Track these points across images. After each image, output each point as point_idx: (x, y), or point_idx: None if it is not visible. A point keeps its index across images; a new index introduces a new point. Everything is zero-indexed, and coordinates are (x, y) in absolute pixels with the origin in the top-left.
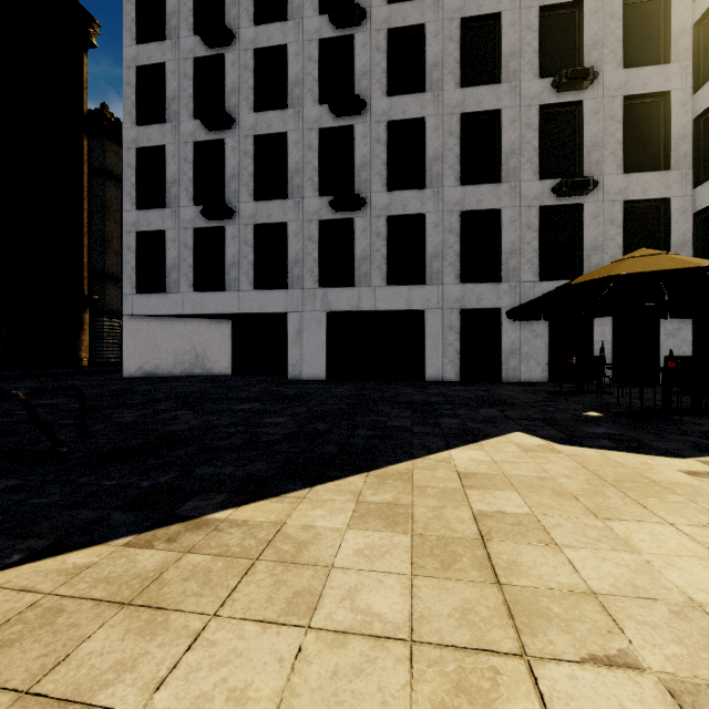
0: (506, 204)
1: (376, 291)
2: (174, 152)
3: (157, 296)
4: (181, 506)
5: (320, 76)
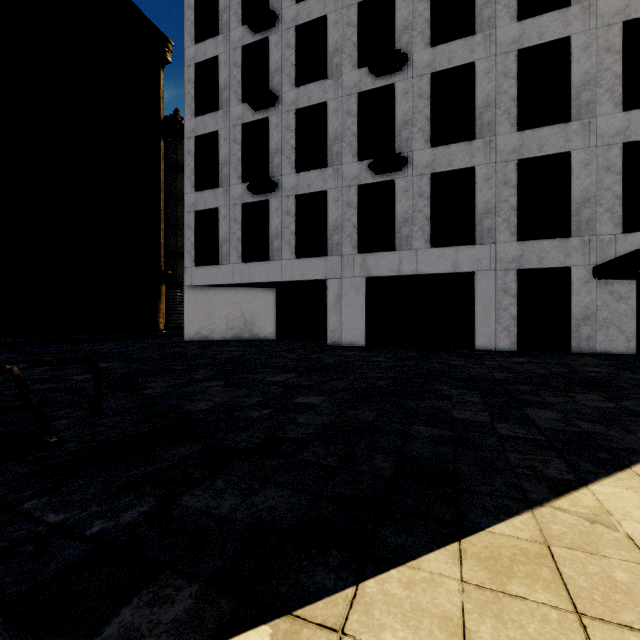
0: (577, 145)
1: (418, 254)
2: (225, 136)
3: (212, 268)
4: (104, 624)
5: (359, 41)
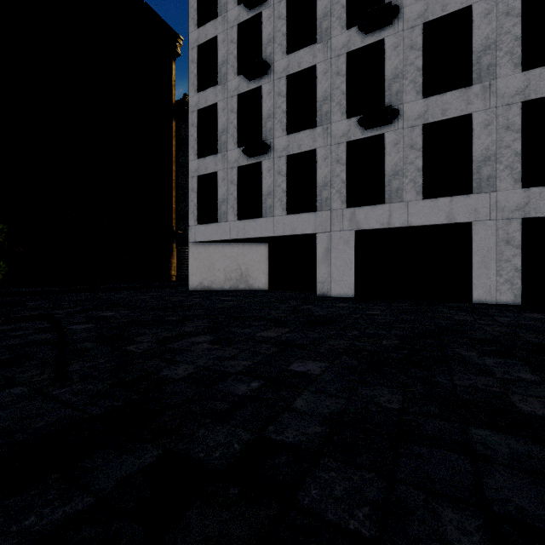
0: None
1: (409, 206)
2: (223, 106)
3: (212, 225)
4: None
5: (348, 3)
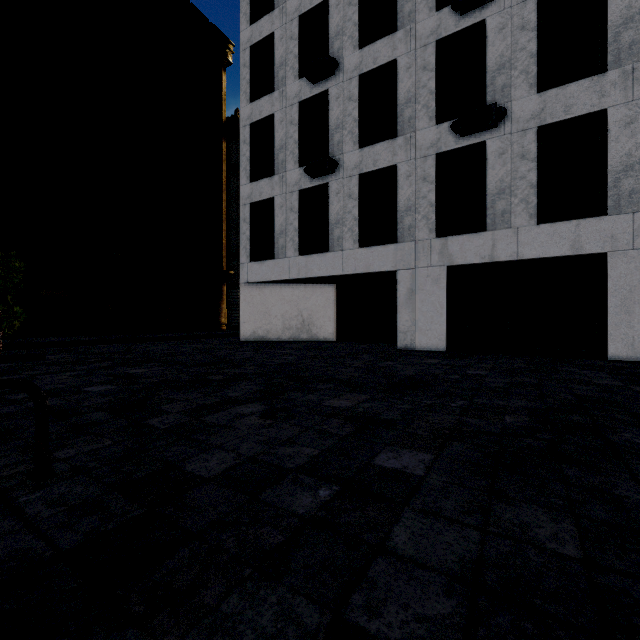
0: None
1: (519, 234)
2: (281, 118)
3: (267, 263)
4: None
5: None
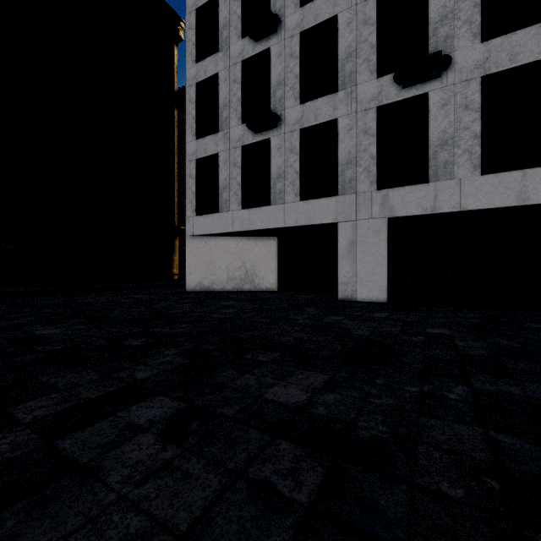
0: None
1: (462, 185)
2: (225, 76)
3: (212, 216)
4: None
5: None
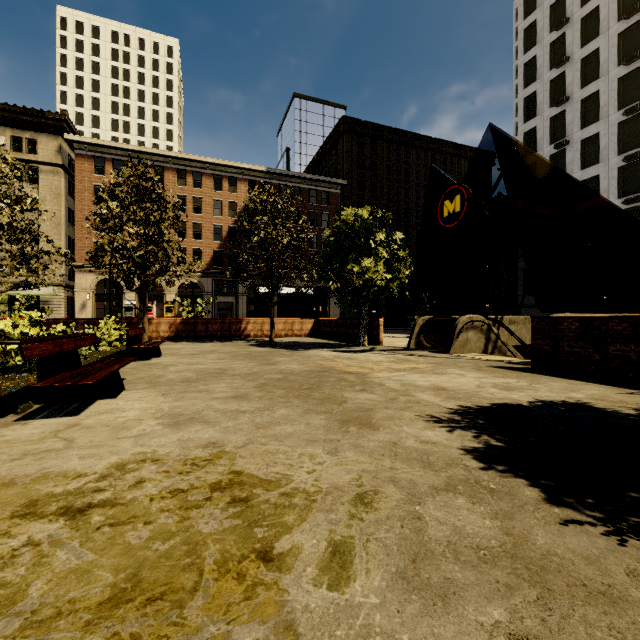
0: None
1: None
2: None
3: (533, 296)
4: None
5: (619, 183)
